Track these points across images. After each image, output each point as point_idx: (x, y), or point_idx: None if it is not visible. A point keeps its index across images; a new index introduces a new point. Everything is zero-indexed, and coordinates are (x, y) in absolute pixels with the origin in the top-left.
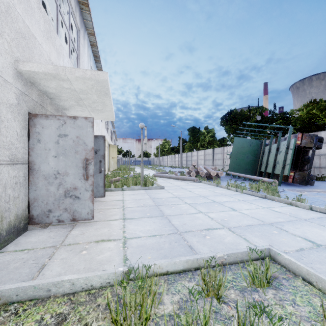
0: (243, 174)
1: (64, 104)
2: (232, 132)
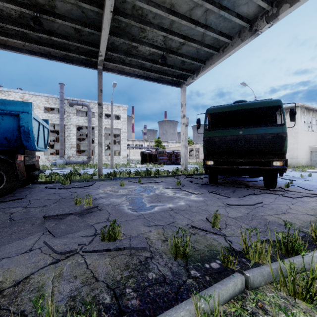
0: None
1: None
2: None
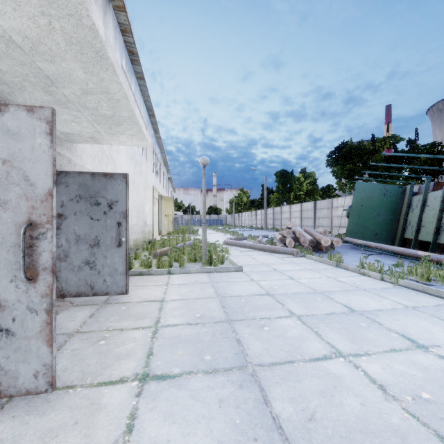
0: (375, 244)
1: (26, 100)
2: (345, 175)
